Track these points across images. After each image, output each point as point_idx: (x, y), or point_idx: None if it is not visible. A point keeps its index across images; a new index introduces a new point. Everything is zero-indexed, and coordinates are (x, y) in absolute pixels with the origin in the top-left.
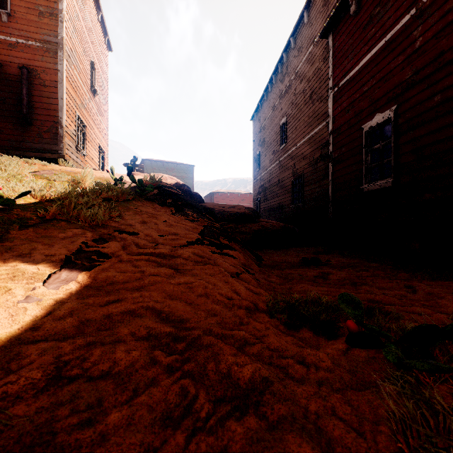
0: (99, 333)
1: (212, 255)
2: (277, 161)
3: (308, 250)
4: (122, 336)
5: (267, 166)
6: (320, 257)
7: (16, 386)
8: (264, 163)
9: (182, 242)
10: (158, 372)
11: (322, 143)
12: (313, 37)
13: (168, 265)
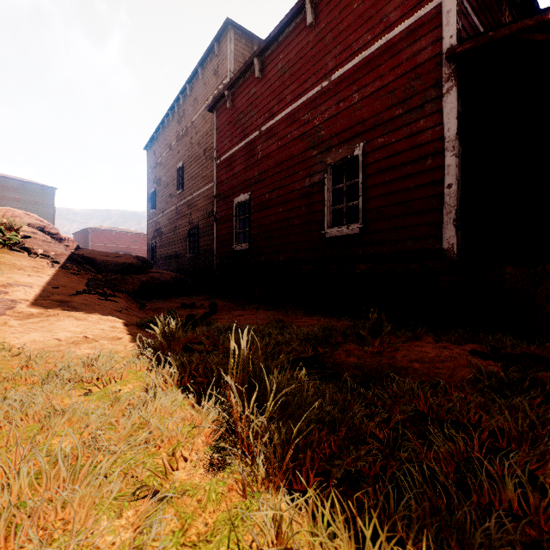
0: (43, 332)
1: (100, 301)
2: (174, 206)
3: (195, 298)
4: (57, 331)
5: (164, 209)
6: (199, 303)
7: (20, 343)
8: (160, 205)
9: (73, 292)
10: (81, 339)
11: (213, 200)
12: (207, 97)
13: (67, 306)
